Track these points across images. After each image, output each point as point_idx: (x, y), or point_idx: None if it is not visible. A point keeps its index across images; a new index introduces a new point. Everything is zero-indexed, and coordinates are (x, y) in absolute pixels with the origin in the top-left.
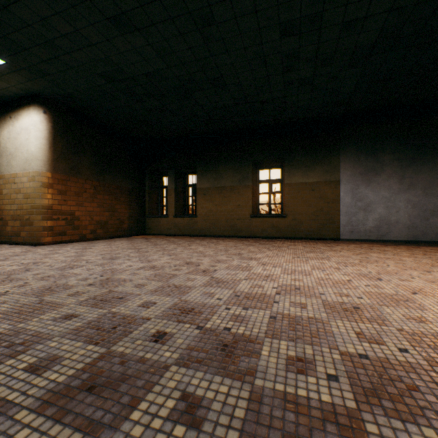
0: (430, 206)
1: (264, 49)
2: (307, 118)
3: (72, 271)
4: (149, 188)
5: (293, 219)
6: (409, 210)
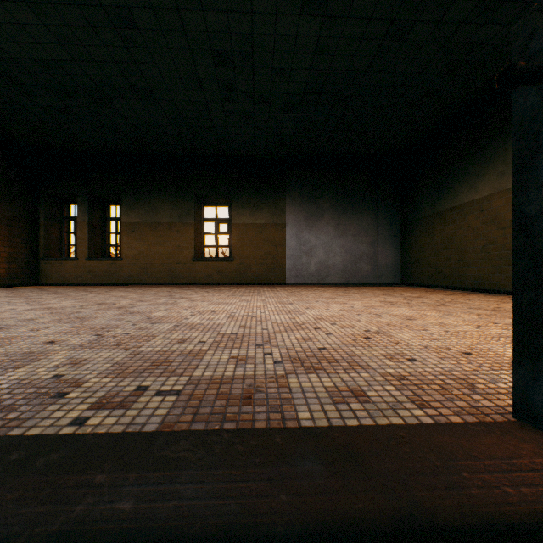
0: (359, 251)
1: (198, 72)
2: (254, 154)
3: None
4: (46, 219)
5: (241, 263)
6: (343, 255)
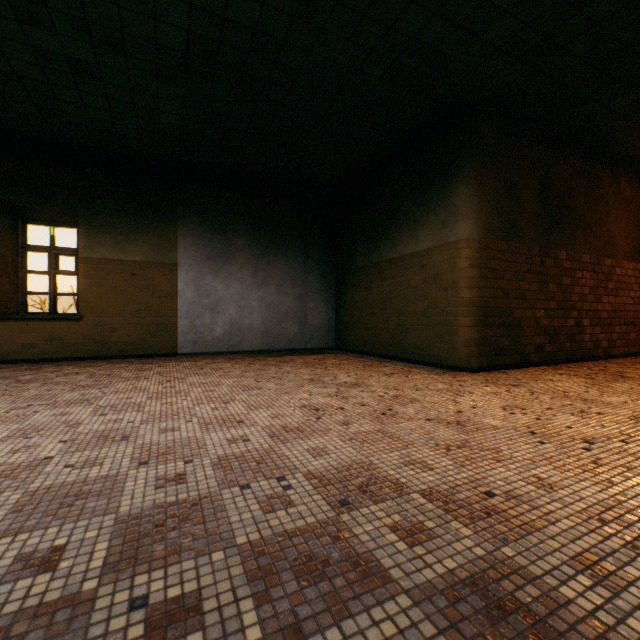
0: (284, 307)
1: None
2: (120, 148)
3: None
4: None
5: (98, 323)
6: (264, 311)
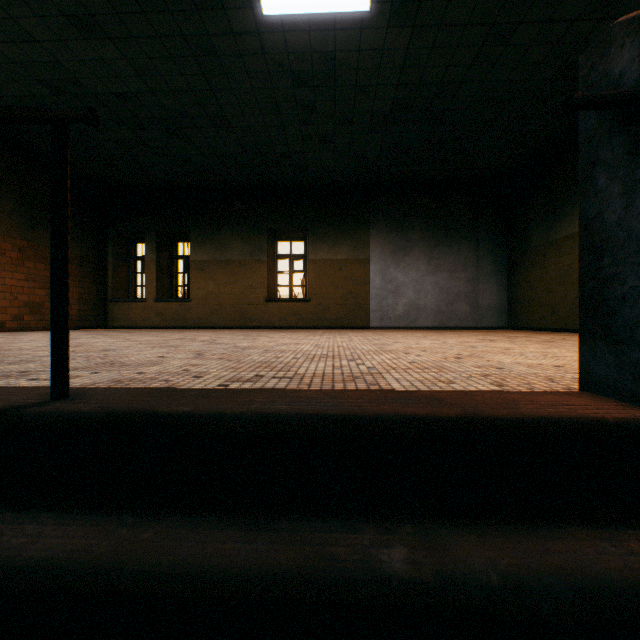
0: (455, 290)
1: (276, 95)
2: (334, 181)
3: (16, 344)
4: (114, 258)
5: (319, 304)
6: (436, 294)
